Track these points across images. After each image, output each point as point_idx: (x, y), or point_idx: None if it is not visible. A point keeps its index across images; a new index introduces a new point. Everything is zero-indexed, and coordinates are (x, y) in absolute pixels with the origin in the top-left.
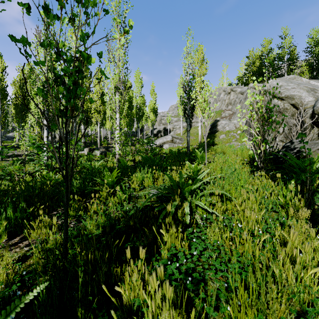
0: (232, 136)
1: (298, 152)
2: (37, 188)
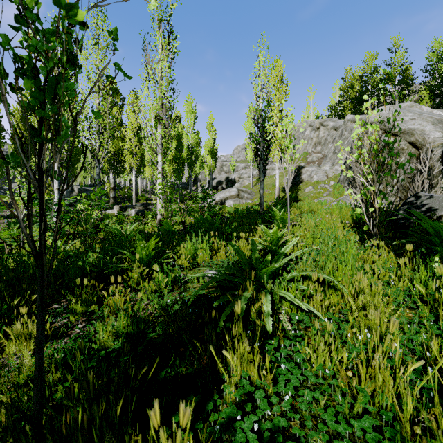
0: (323, 188)
1: (429, 211)
2: (31, 266)
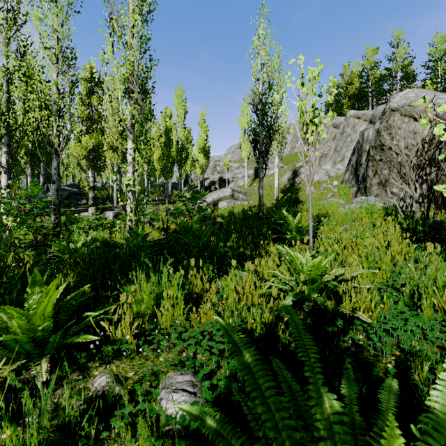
0: (326, 189)
1: None
2: None
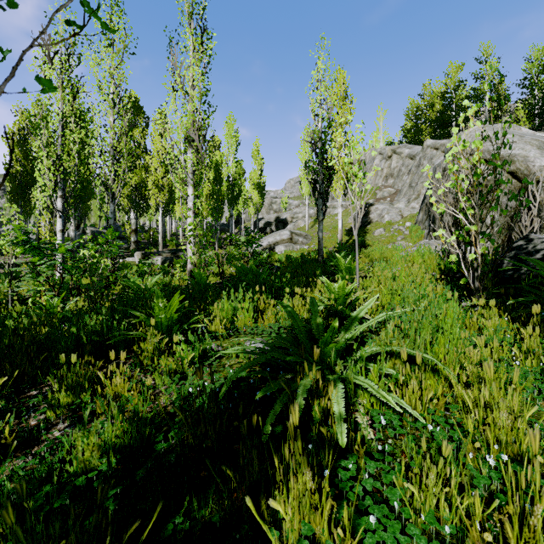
0: (396, 231)
1: None
2: (7, 334)
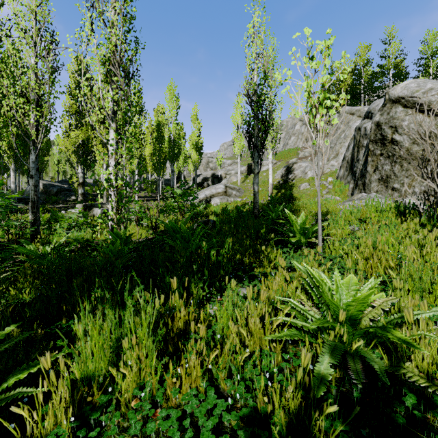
0: (320, 185)
1: None
2: None
